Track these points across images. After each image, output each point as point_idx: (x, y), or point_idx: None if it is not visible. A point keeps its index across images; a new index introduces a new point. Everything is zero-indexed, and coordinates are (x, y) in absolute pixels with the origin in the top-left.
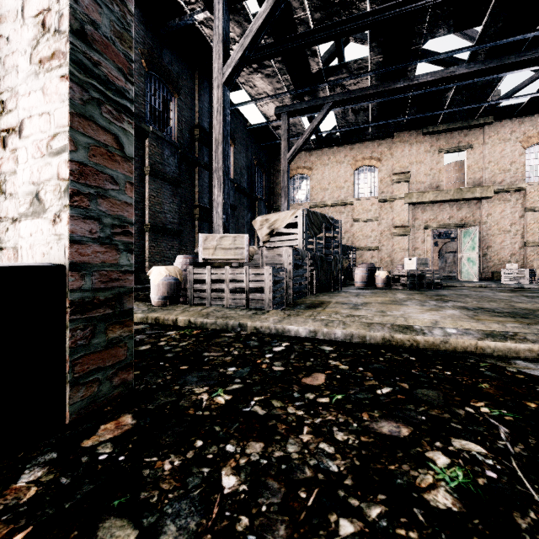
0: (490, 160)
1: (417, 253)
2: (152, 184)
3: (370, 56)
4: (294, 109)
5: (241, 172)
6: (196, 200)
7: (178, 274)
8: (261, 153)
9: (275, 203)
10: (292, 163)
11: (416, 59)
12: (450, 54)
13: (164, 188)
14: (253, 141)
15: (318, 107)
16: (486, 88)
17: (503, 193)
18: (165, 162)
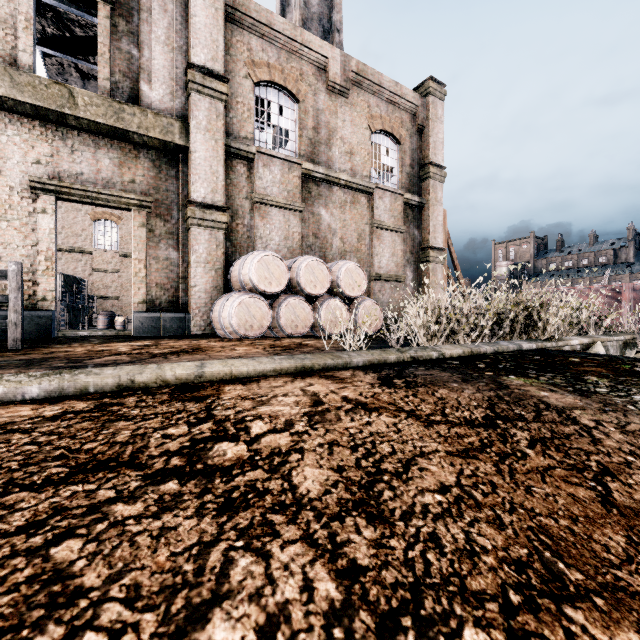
0: None
1: None
2: None
3: None
4: None
5: None
6: None
7: None
8: None
9: None
10: None
11: None
12: None
13: None
14: None
15: None
16: None
17: None
18: None
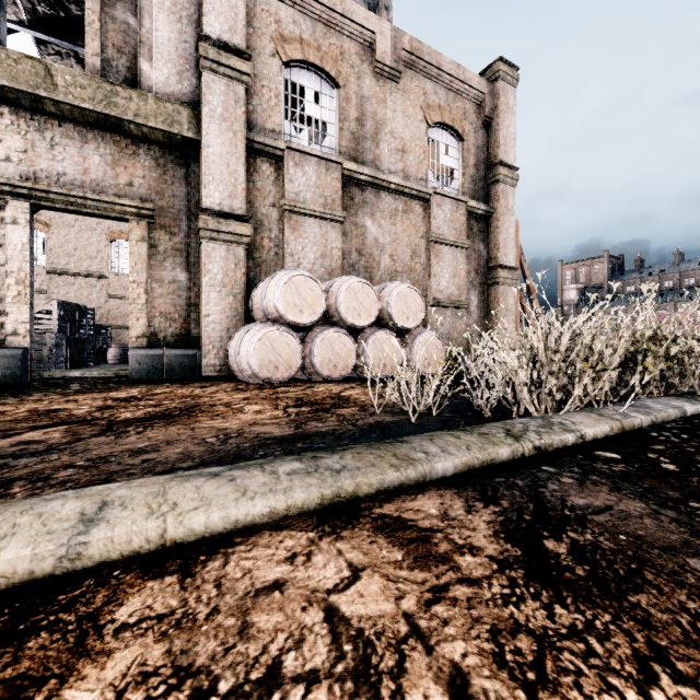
0: None
1: None
2: None
3: None
4: None
5: None
6: None
7: None
8: None
9: None
10: None
11: None
12: None
13: None
14: None
15: None
16: None
17: None
18: None
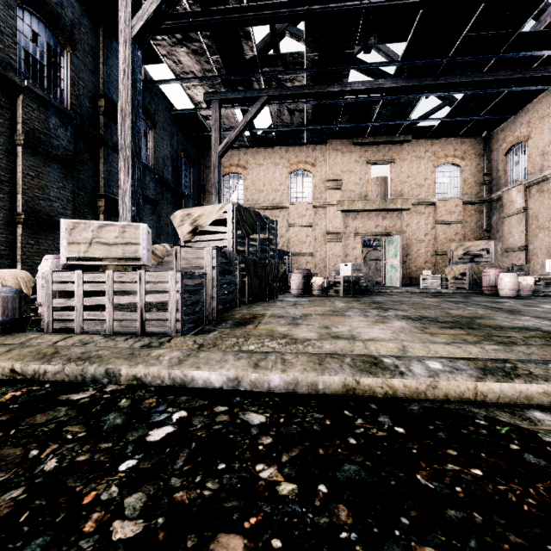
0: (409, 175)
1: (348, 259)
2: (27, 160)
3: (306, 51)
4: (226, 97)
5: (164, 162)
6: (101, 189)
7: (21, 282)
8: (189, 144)
9: (206, 202)
10: (225, 160)
11: (349, 64)
12: (380, 65)
13: (49, 167)
14: (180, 129)
15: (253, 99)
16: (407, 106)
17: (419, 206)
18: (51, 133)
